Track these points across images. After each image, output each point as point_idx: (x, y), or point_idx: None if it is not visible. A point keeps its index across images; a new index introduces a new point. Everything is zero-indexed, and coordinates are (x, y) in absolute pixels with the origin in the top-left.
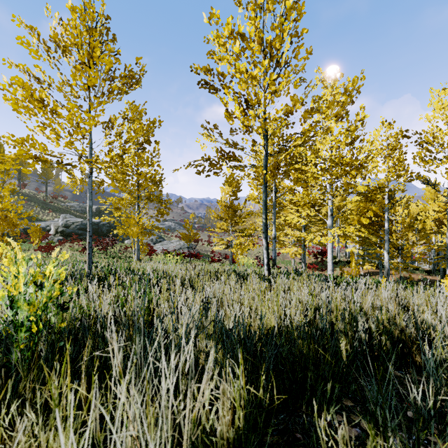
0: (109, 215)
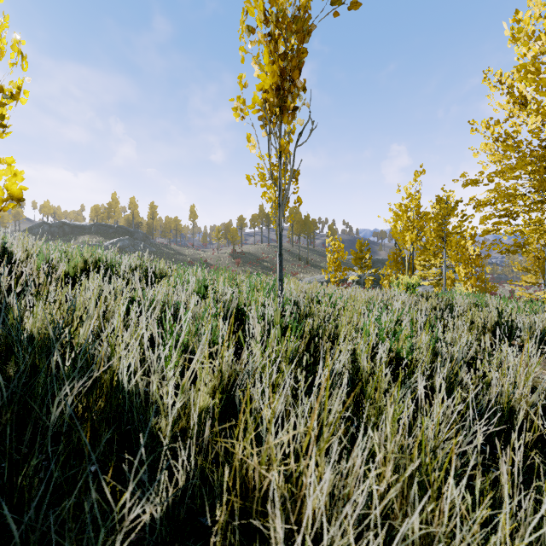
0: (381, 266)
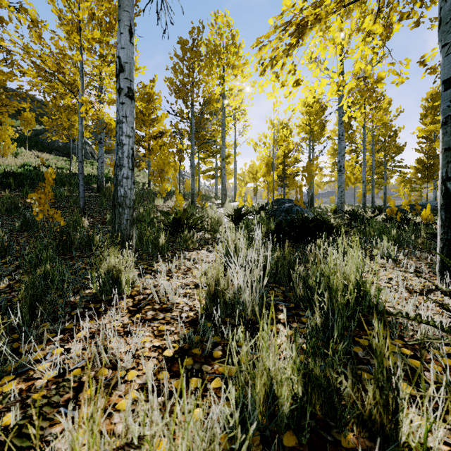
0: None
